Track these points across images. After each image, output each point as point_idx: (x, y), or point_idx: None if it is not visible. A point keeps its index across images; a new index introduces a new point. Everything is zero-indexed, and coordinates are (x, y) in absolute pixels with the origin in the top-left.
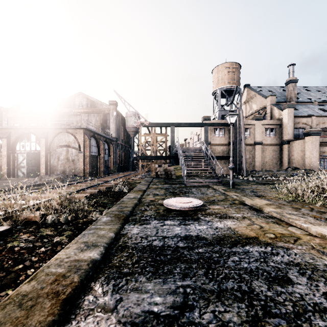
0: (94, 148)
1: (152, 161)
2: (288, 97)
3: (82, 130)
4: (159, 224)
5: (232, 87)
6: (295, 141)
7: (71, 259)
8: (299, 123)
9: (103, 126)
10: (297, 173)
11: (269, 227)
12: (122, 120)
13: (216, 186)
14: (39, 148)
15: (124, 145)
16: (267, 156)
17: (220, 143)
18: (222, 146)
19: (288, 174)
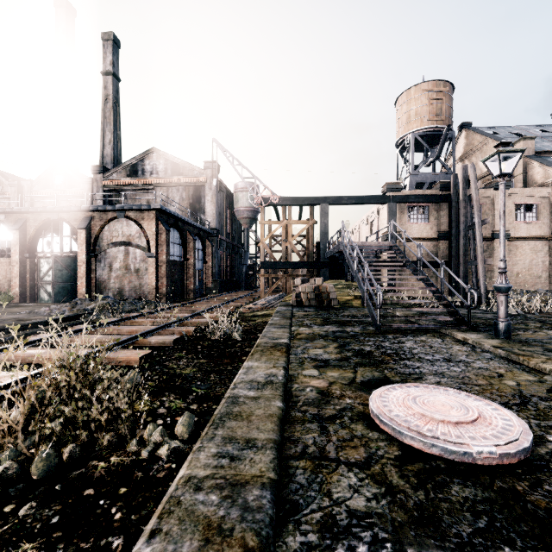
0: (176, 249)
1: (285, 271)
2: None
3: (152, 213)
4: None
5: (437, 129)
6: None
7: None
8: None
9: (195, 208)
10: None
11: None
12: (228, 198)
13: (464, 335)
14: (76, 249)
15: (232, 243)
16: (519, 262)
17: (421, 236)
18: (423, 242)
19: None
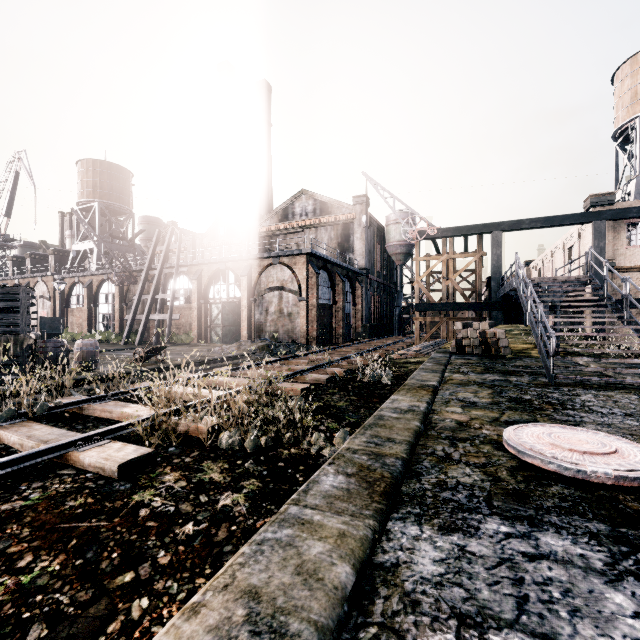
0: (325, 291)
1: (445, 314)
2: None
3: (303, 257)
4: (513, 541)
5: None
6: None
7: None
8: None
9: (343, 248)
10: None
11: None
12: (378, 232)
13: None
14: (239, 295)
15: (383, 283)
16: None
17: None
18: None
19: None
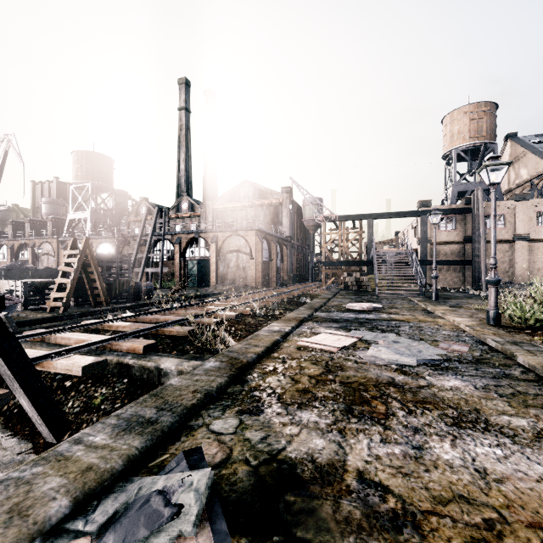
0: (265, 253)
1: (340, 268)
2: None
3: (253, 232)
4: (339, 313)
5: (478, 144)
6: None
7: (294, 316)
8: None
9: (274, 222)
10: None
11: (423, 318)
12: (298, 211)
13: (413, 298)
14: (208, 255)
15: (301, 245)
16: (540, 259)
17: (449, 241)
18: (451, 244)
19: None
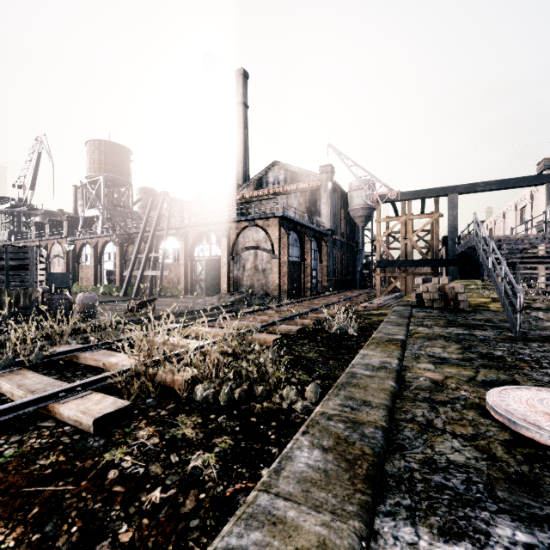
0: (295, 250)
1: (404, 270)
2: None
3: (276, 220)
4: None
5: None
6: None
7: None
8: None
9: (311, 211)
10: None
11: None
12: (342, 198)
13: None
14: (220, 253)
15: (346, 242)
16: None
17: None
18: None
19: None
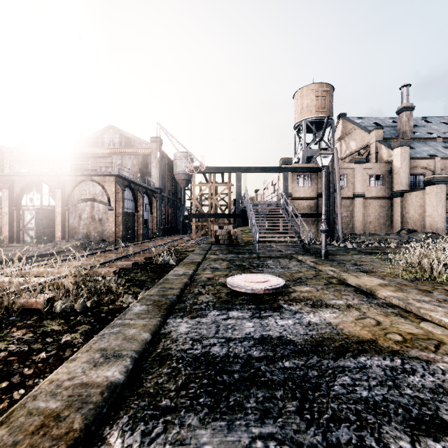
0: (129, 203)
1: (210, 220)
2: (400, 132)
3: (112, 178)
4: (220, 316)
5: (321, 118)
6: (411, 192)
7: (75, 383)
8: (416, 167)
9: (143, 172)
10: (415, 238)
11: (390, 322)
12: (169, 164)
13: (302, 257)
14: (53, 203)
15: (172, 198)
16: (371, 214)
17: (306, 196)
18: (307, 200)
19: (403, 239)
